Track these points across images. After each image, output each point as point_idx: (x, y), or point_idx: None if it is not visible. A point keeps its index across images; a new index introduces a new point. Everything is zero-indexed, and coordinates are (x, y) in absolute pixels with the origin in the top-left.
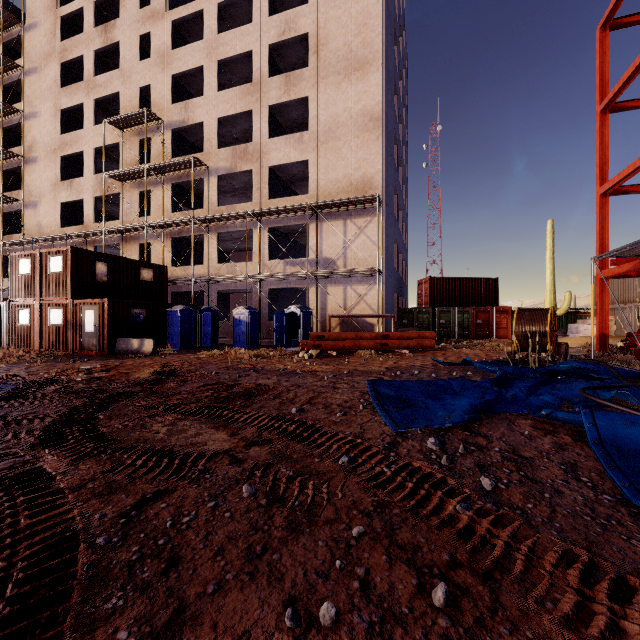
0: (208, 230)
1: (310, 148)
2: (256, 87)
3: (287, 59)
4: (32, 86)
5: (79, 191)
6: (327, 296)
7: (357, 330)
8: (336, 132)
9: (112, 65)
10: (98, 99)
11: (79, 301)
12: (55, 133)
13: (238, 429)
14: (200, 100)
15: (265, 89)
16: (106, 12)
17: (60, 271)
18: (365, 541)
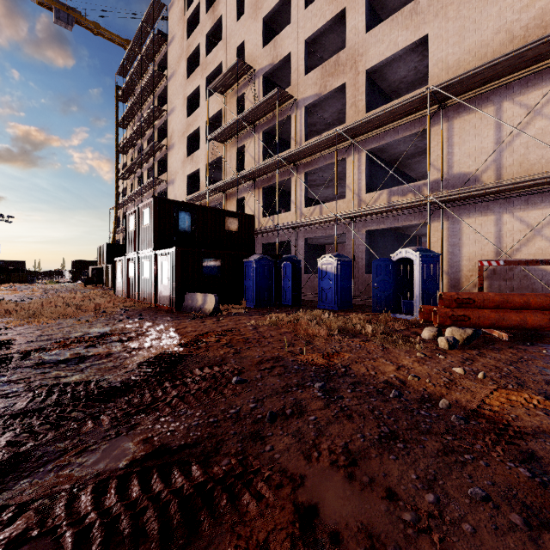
0: (295, 171)
1: (430, 16)
2: None
3: None
4: (172, 88)
5: (197, 162)
6: (461, 234)
7: (526, 288)
8: None
9: None
10: (209, 76)
11: (158, 252)
12: (183, 119)
13: None
14: (288, 29)
15: None
16: None
17: (148, 223)
18: None
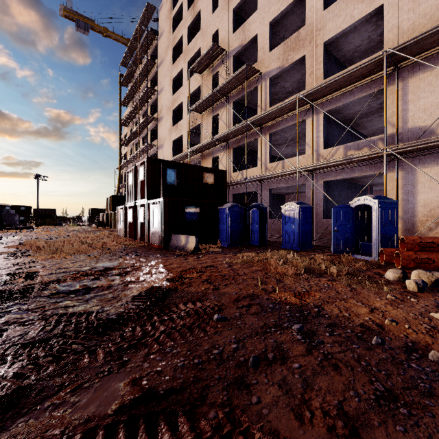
0: (261, 132)
1: None
2: None
3: None
4: (161, 72)
5: (180, 130)
6: (416, 182)
7: None
8: None
9: None
10: (190, 61)
11: (150, 201)
12: (170, 96)
13: None
14: (254, 15)
15: None
16: None
17: (142, 178)
18: None
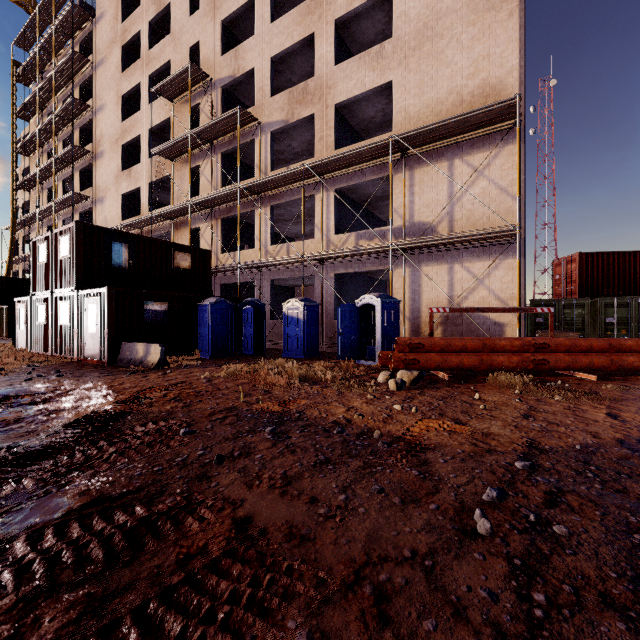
0: (260, 203)
1: (394, 63)
2: (318, 0)
3: None
4: (100, 79)
5: (136, 179)
6: (421, 281)
7: (472, 333)
8: (436, 27)
9: None
10: (153, 75)
11: (83, 292)
12: (117, 122)
13: None
14: (251, 41)
15: None
16: None
17: (67, 254)
18: None
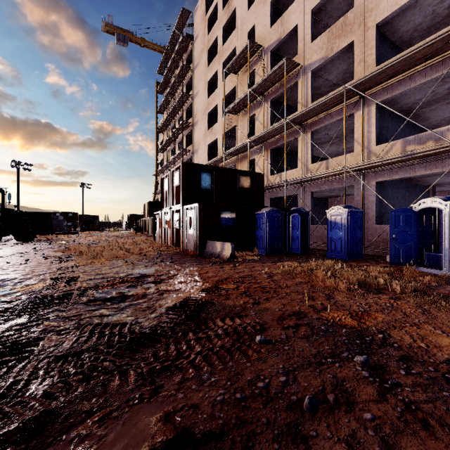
0: (301, 131)
1: None
2: None
3: None
4: (196, 76)
5: (215, 133)
6: None
7: None
8: None
9: None
10: (225, 61)
11: (185, 207)
12: (205, 100)
13: None
14: (294, 5)
15: None
16: None
17: (178, 183)
18: None
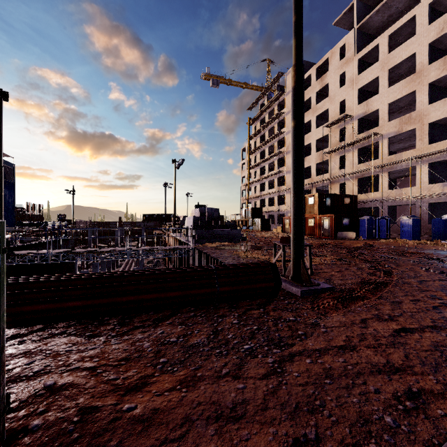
0: (381, 171)
1: None
2: (418, 75)
3: (446, 41)
4: (288, 119)
5: (309, 162)
6: None
7: None
8: None
9: (323, 94)
10: (317, 115)
11: (321, 215)
12: None
13: (408, 258)
14: (376, 97)
15: (425, 74)
16: (320, 69)
17: (313, 203)
18: (442, 268)
